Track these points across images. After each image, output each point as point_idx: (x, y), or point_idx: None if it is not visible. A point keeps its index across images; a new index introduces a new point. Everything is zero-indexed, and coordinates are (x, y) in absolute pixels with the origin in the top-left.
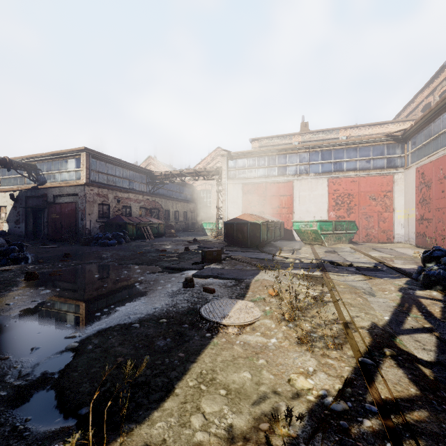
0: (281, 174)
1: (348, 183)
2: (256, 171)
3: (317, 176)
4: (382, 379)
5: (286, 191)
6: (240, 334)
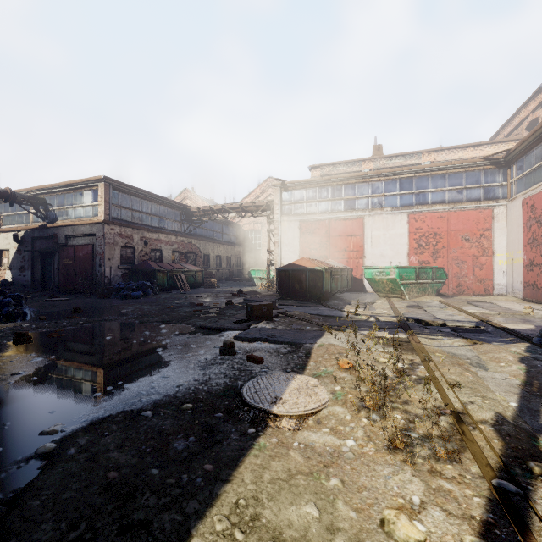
0: (348, 209)
1: (434, 220)
2: (316, 205)
3: (394, 211)
4: (541, 524)
5: (354, 231)
6: (298, 429)
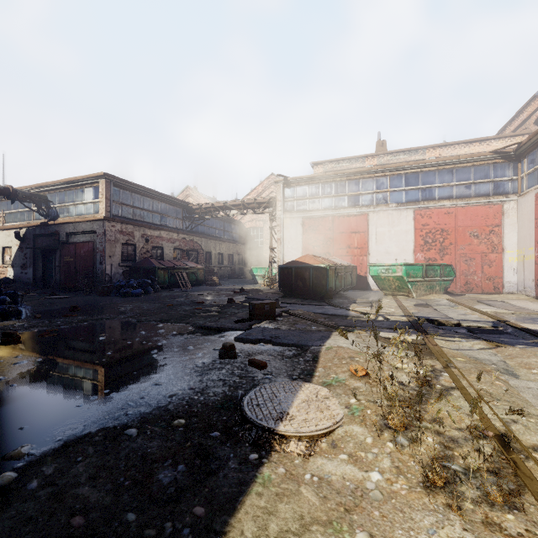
0: (352, 205)
1: (441, 215)
2: (319, 202)
3: (400, 207)
4: None
5: (358, 227)
6: (310, 455)
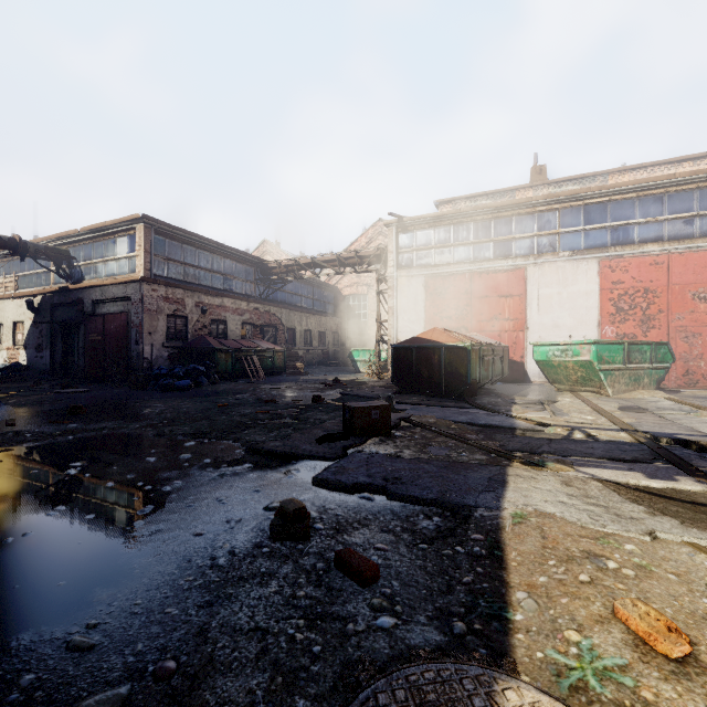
0: (500, 255)
1: (645, 268)
2: (451, 252)
3: (576, 256)
4: None
5: (511, 288)
6: None
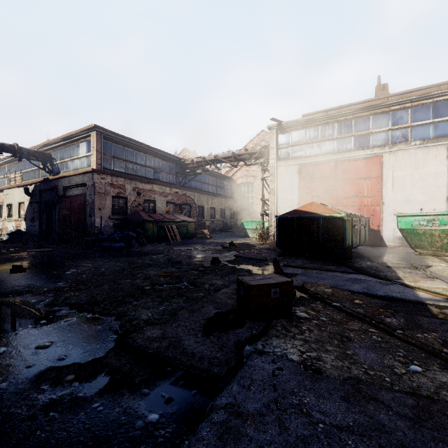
0: (360, 147)
1: None
2: (319, 146)
3: (426, 144)
4: None
5: (369, 172)
6: None
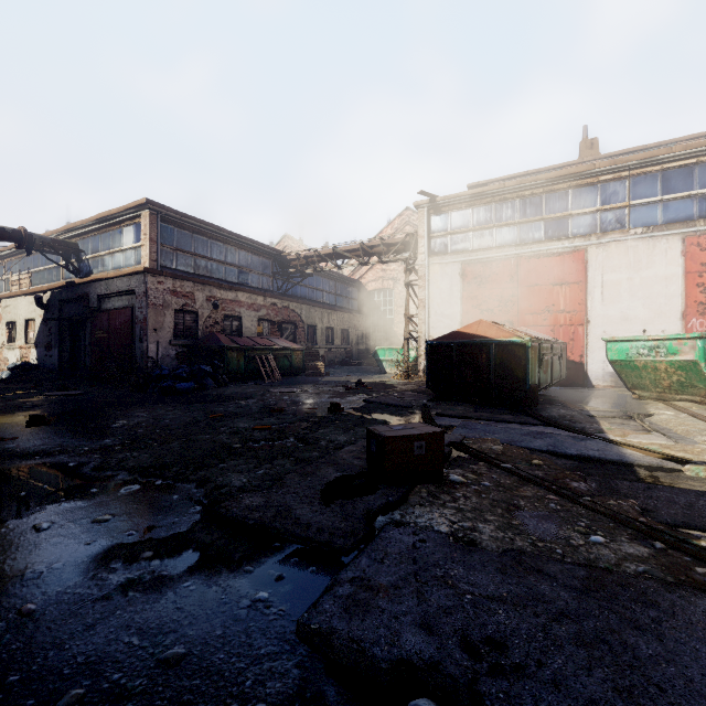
0: (554, 236)
1: None
2: (492, 234)
3: (652, 233)
4: None
5: (567, 274)
6: None
